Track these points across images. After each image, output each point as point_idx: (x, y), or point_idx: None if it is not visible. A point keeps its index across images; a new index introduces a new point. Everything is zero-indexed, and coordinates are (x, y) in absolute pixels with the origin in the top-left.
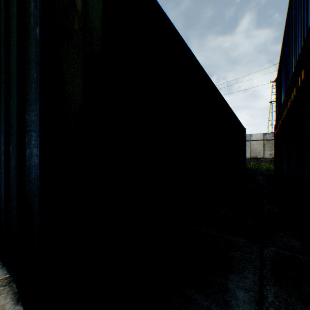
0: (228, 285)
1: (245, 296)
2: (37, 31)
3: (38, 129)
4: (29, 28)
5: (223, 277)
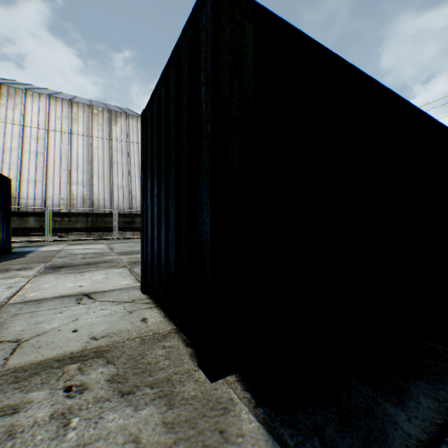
0: (409, 388)
1: (431, 404)
2: (208, 127)
3: (208, 203)
4: (200, 123)
5: (403, 380)
